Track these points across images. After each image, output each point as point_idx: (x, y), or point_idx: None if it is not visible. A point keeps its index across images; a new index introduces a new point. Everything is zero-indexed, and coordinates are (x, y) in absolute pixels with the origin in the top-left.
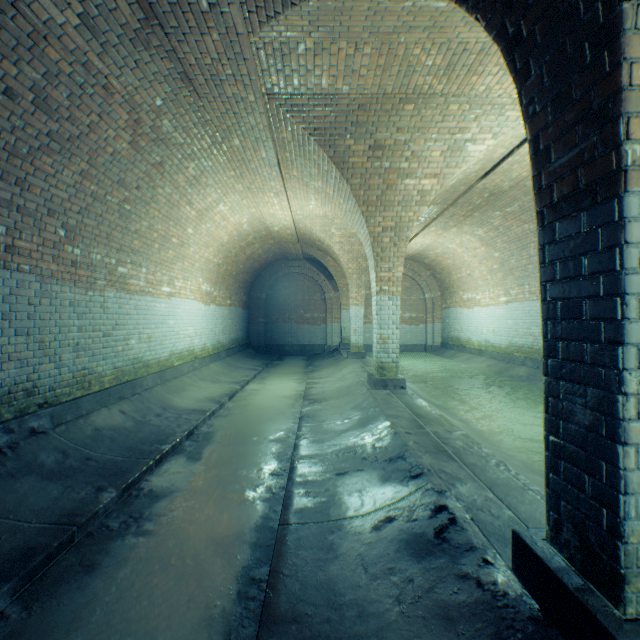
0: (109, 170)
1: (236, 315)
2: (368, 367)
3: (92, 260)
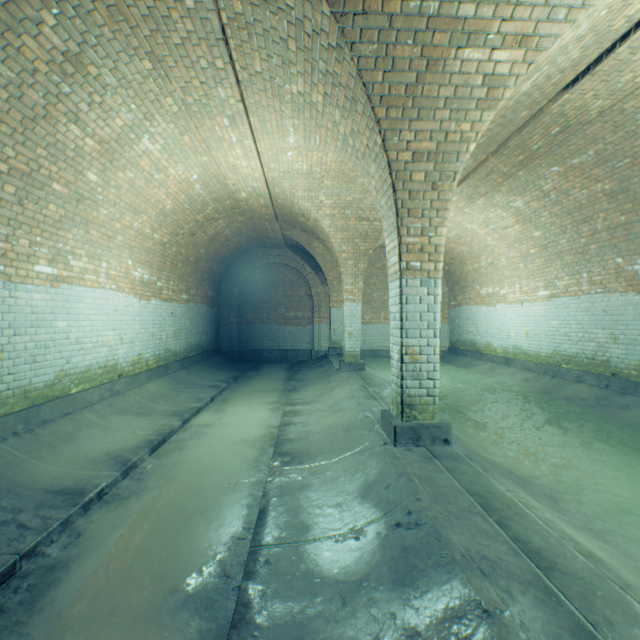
0: None
1: (198, 314)
2: (372, 387)
3: None
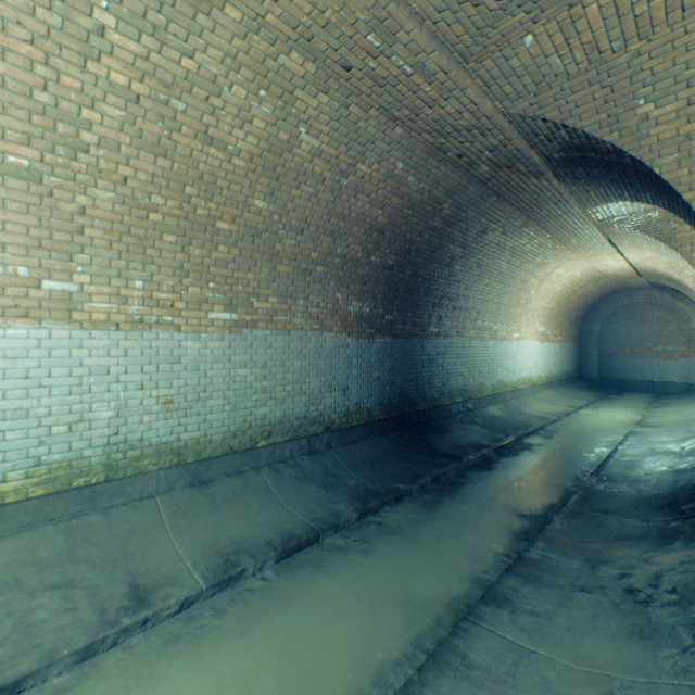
0: (495, 278)
1: (566, 349)
2: None
3: (484, 326)
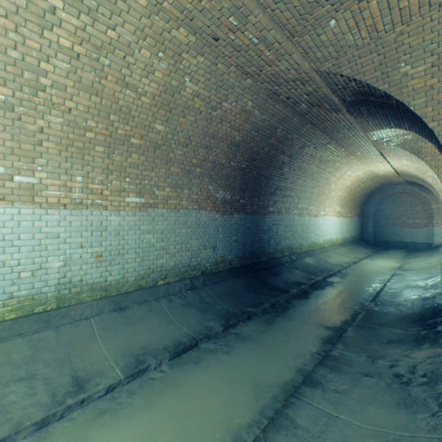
0: (309, 177)
1: (353, 222)
2: None
3: (302, 207)
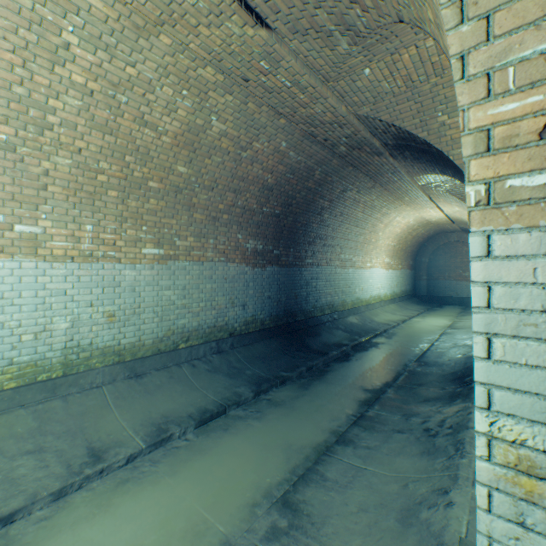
0: (353, 224)
1: (404, 275)
2: None
3: (345, 258)
